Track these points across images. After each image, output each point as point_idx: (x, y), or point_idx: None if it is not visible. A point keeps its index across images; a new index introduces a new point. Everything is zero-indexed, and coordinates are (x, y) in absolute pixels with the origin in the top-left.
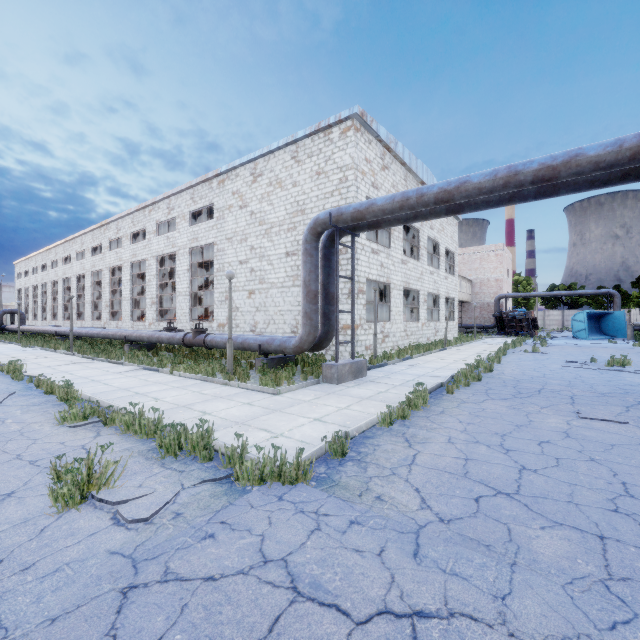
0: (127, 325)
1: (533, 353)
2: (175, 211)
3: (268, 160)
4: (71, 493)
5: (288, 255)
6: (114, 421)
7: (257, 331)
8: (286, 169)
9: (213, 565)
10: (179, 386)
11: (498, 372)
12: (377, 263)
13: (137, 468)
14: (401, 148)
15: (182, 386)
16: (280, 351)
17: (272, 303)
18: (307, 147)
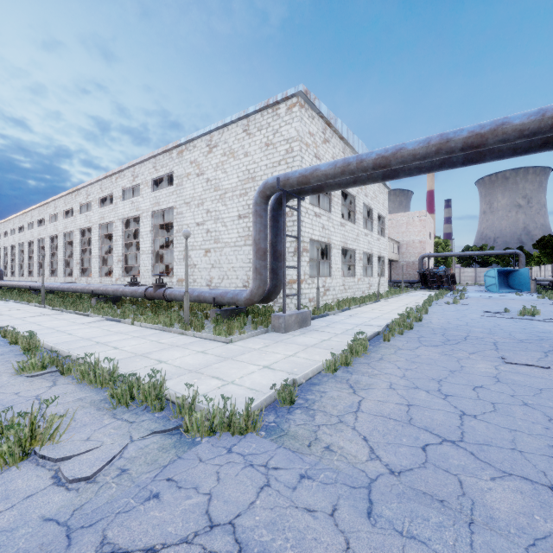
0: (96, 280)
1: (454, 304)
2: (139, 178)
3: (222, 133)
4: (11, 450)
5: (240, 218)
6: (71, 370)
7: (212, 285)
8: (238, 141)
9: (155, 532)
10: (139, 336)
11: (426, 321)
12: (319, 225)
13: (87, 419)
14: (340, 124)
15: (141, 336)
16: (232, 303)
17: (226, 260)
18: (257, 121)
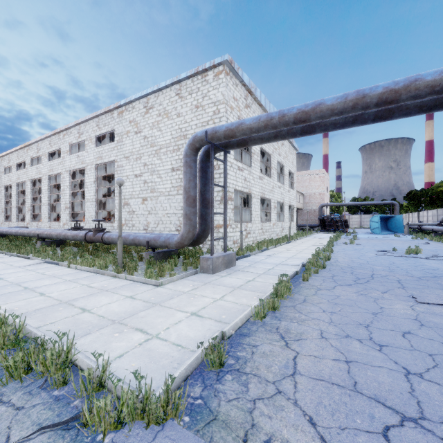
0: (45, 225)
1: (351, 244)
2: (84, 135)
3: (158, 96)
4: None
5: (173, 170)
6: None
7: (149, 229)
8: (172, 103)
9: None
10: (71, 279)
11: (334, 260)
12: (242, 178)
13: None
14: (259, 93)
15: (74, 279)
16: (165, 246)
17: (161, 208)
18: (188, 86)
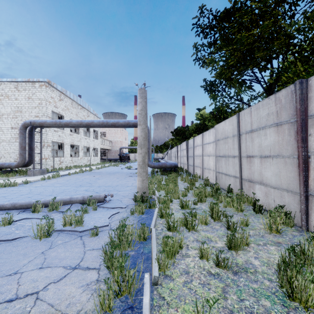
0: None
1: (116, 167)
2: None
3: (0, 84)
4: None
5: (13, 128)
6: None
7: None
8: (11, 91)
9: None
10: None
11: (93, 171)
12: (57, 135)
13: None
14: (69, 93)
15: None
16: (8, 167)
17: (3, 149)
18: (23, 86)
